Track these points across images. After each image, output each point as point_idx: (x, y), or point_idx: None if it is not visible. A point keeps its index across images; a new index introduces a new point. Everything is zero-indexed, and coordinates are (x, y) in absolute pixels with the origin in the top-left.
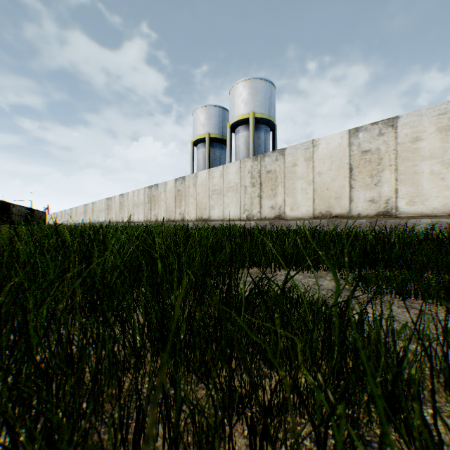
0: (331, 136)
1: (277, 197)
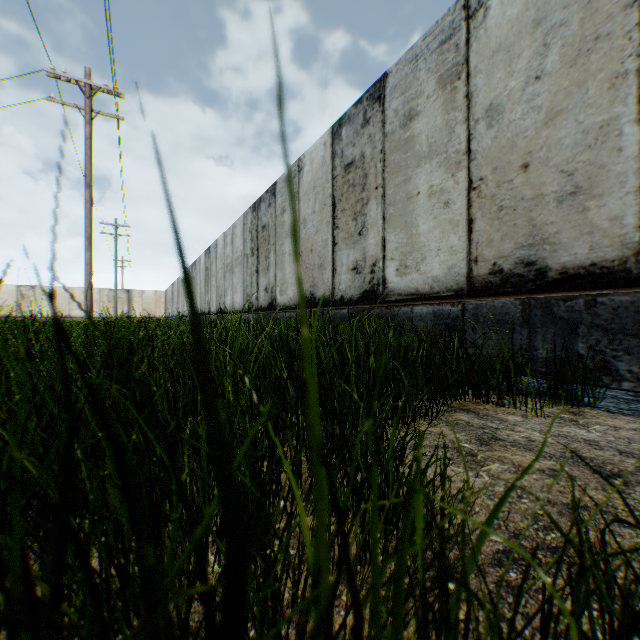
0: (10, 285)
1: None
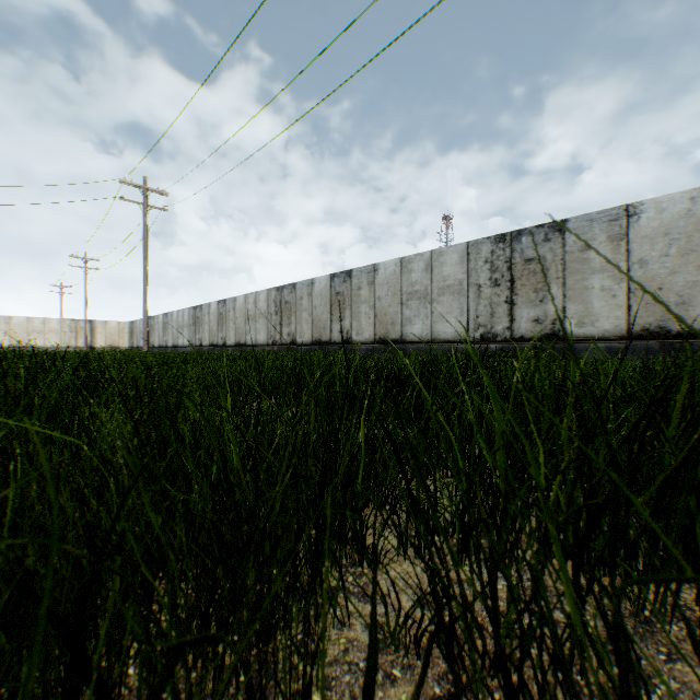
0: None
1: None
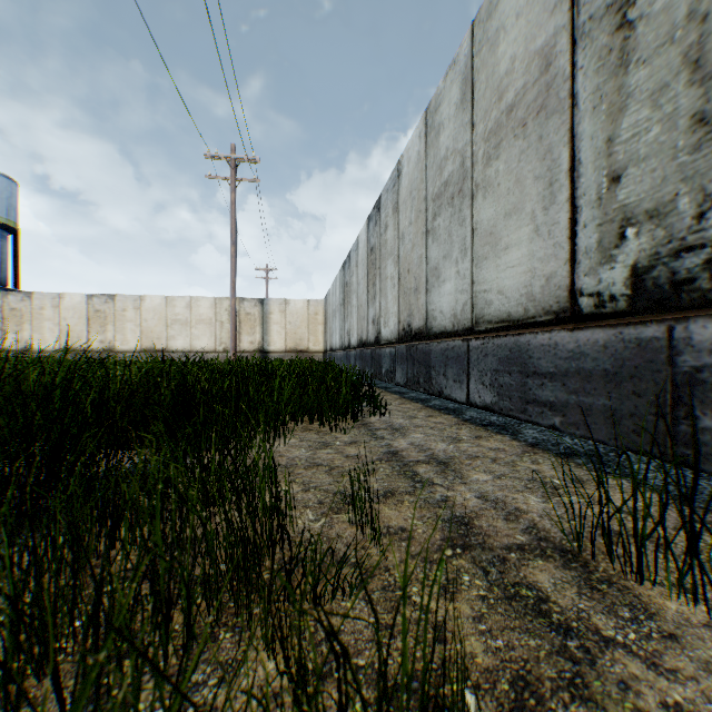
0: (76, 294)
1: (25, 332)
